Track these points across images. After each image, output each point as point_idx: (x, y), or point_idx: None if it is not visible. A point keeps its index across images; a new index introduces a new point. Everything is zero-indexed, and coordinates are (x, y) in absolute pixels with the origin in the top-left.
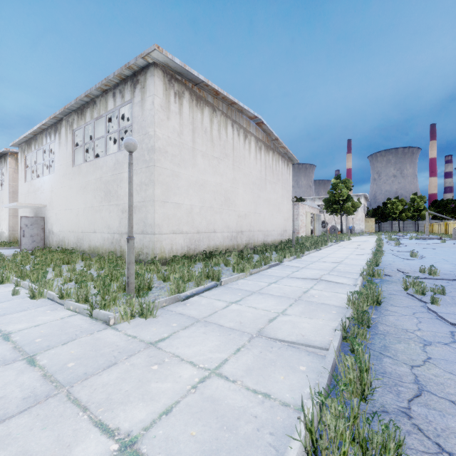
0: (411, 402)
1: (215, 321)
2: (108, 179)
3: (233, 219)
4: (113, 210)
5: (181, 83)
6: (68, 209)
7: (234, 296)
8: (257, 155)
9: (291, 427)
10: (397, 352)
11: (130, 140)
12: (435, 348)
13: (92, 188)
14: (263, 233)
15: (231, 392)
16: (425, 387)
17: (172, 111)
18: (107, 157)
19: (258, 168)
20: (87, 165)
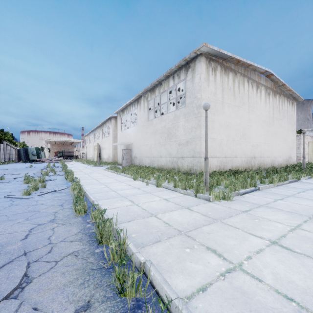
0: None
1: (274, 207)
2: (169, 126)
3: (248, 148)
4: (173, 144)
5: (215, 61)
6: (145, 145)
7: (274, 196)
8: (266, 100)
9: None
10: None
11: (207, 104)
12: None
13: (159, 132)
14: (271, 158)
15: None
16: None
17: (210, 80)
18: (169, 114)
19: (267, 109)
20: (156, 119)
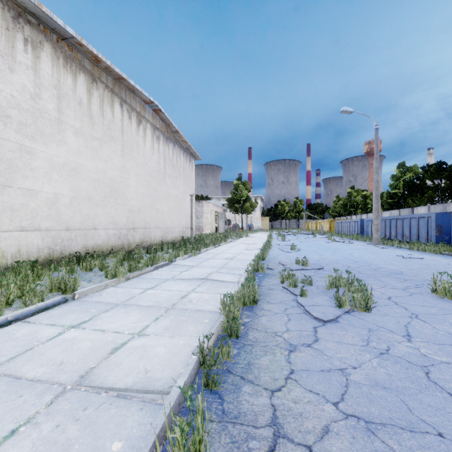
0: None
1: (12, 370)
2: None
3: (122, 213)
4: None
5: (37, 29)
6: None
7: (82, 314)
8: (154, 145)
9: None
10: (261, 370)
11: None
12: (299, 353)
13: None
14: (162, 230)
15: None
16: (281, 429)
17: (19, 62)
18: None
19: (155, 159)
20: None
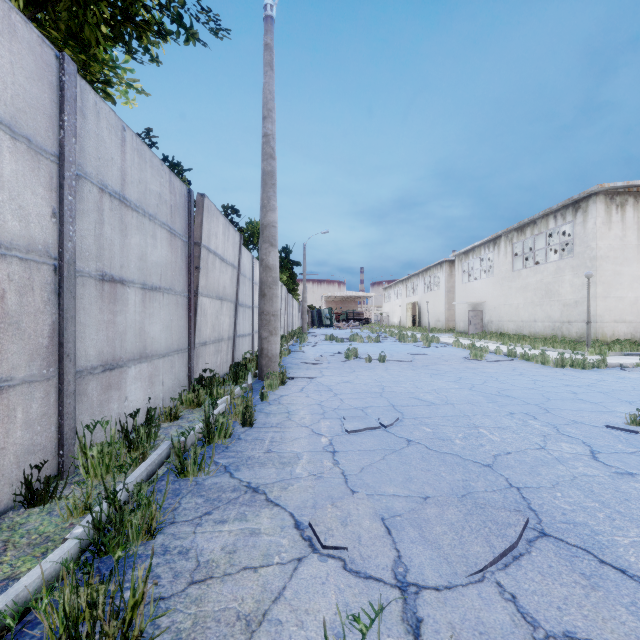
0: None
1: None
2: (549, 281)
3: None
4: (554, 304)
5: (623, 194)
6: (507, 304)
7: None
8: None
9: None
10: None
11: (588, 273)
12: None
13: (532, 288)
14: None
15: None
16: None
17: (613, 222)
18: (547, 264)
19: None
20: (527, 271)
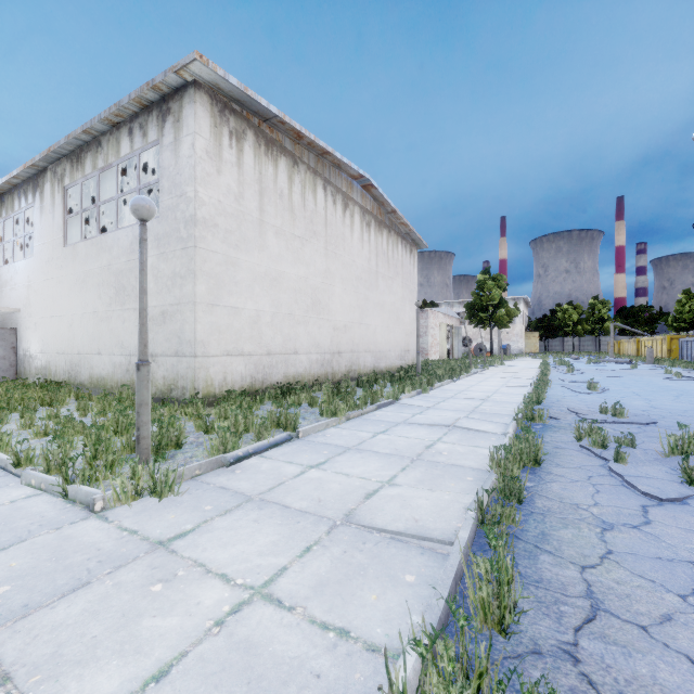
0: (579, 632)
1: (278, 500)
2: (121, 267)
3: (325, 332)
4: (129, 318)
5: (240, 117)
6: (55, 317)
7: (315, 455)
8: (364, 235)
9: (378, 693)
10: (562, 543)
11: (141, 201)
12: (619, 534)
13: (95, 282)
14: (374, 355)
15: (282, 629)
16: (601, 603)
17: (225, 161)
18: (119, 231)
19: (365, 255)
20: (88, 245)
